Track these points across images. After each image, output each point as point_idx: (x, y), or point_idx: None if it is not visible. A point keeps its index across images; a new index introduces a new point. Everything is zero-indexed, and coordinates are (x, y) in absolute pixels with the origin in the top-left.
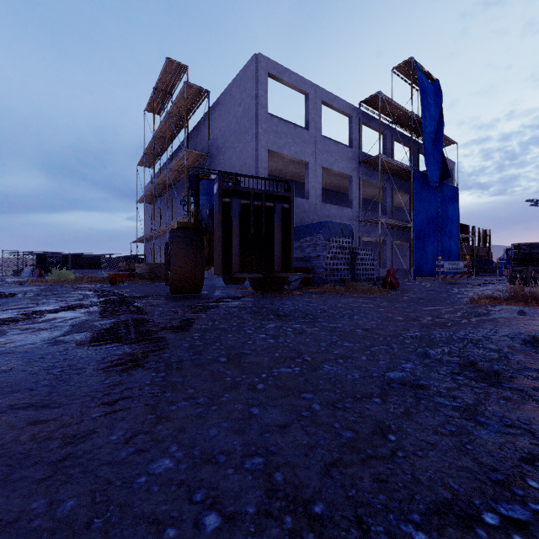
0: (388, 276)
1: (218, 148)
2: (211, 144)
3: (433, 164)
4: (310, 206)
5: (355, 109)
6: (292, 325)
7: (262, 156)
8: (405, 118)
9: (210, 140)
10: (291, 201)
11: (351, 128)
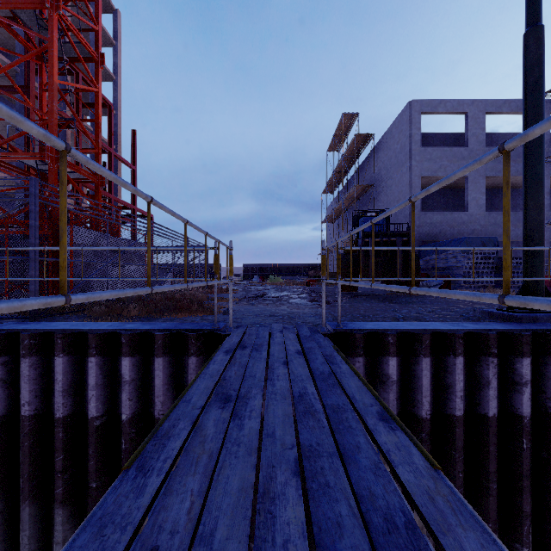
0: None
1: (382, 178)
2: (377, 174)
3: None
4: (470, 217)
5: None
6: (387, 303)
7: (415, 183)
8: None
9: (376, 171)
10: (409, 236)
11: None
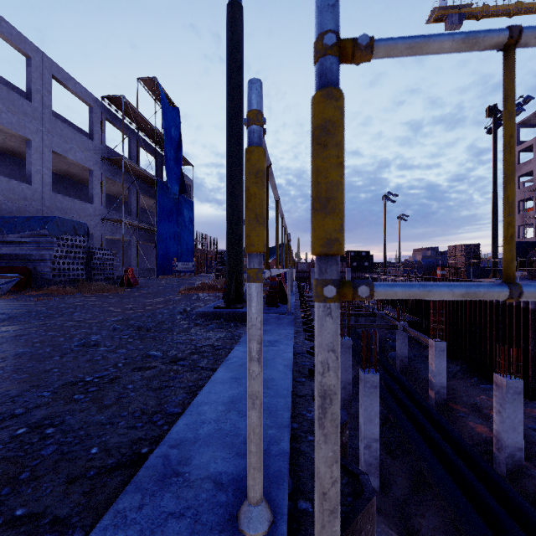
0: (126, 275)
1: None
2: None
3: (174, 178)
4: (34, 193)
5: (97, 101)
6: None
7: None
8: (150, 130)
9: None
10: None
11: (92, 119)
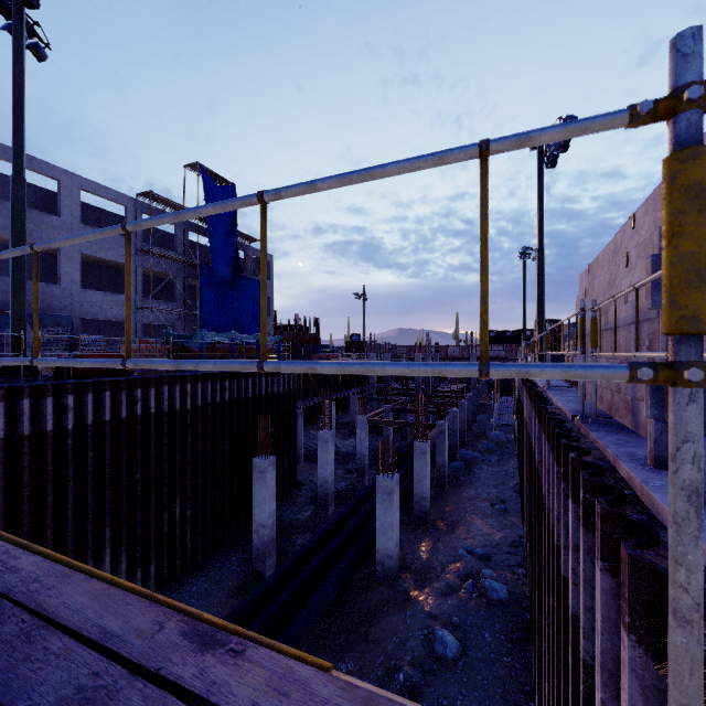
0: None
1: None
2: None
3: (223, 260)
4: (63, 292)
5: (132, 199)
6: None
7: None
8: None
9: None
10: None
11: (127, 217)
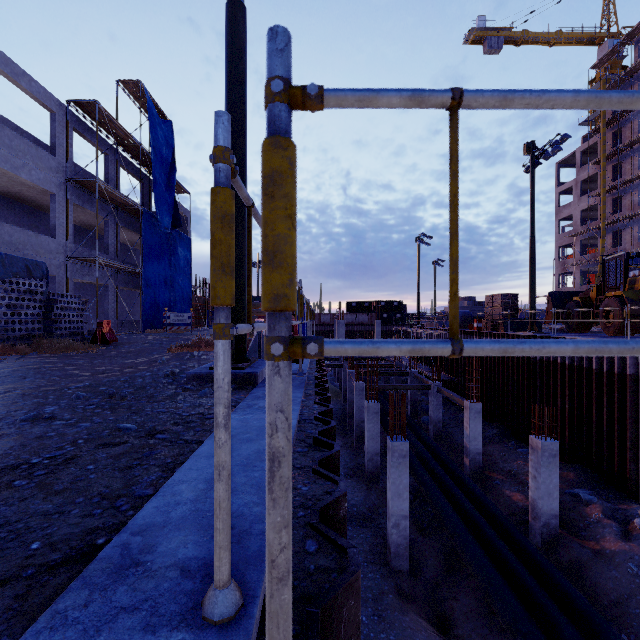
0: (100, 330)
1: None
2: None
3: (165, 209)
4: None
5: (62, 105)
6: None
7: None
8: (133, 146)
9: None
10: None
11: (54, 128)
